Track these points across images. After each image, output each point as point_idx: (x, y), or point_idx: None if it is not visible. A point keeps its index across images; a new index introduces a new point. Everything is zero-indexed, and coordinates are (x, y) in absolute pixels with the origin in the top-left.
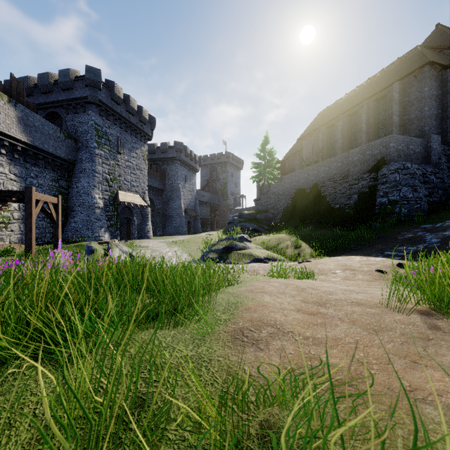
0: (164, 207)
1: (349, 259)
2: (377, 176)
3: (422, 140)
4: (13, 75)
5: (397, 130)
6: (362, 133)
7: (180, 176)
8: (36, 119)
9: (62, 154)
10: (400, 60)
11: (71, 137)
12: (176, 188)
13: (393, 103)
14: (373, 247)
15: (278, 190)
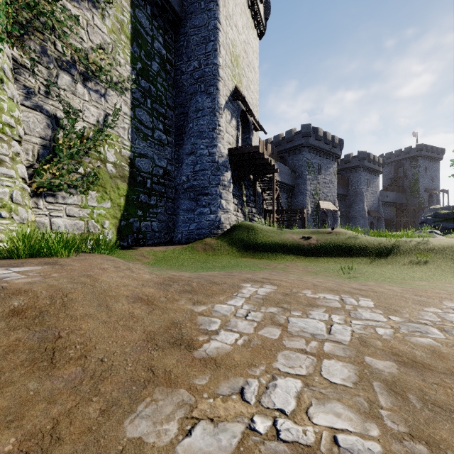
0: (347, 210)
1: None
2: None
3: None
4: (274, 147)
5: None
6: None
7: (363, 182)
8: (282, 167)
9: (290, 182)
10: None
11: (293, 171)
12: (359, 193)
13: None
14: None
15: None
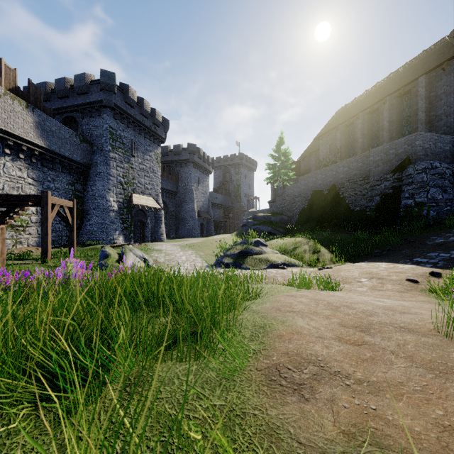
0: (177, 210)
1: (374, 265)
2: (402, 177)
3: (451, 137)
4: (30, 81)
5: (423, 127)
6: (384, 132)
7: (193, 179)
8: (52, 124)
9: (78, 158)
10: (426, 52)
11: (86, 141)
12: (189, 191)
13: (418, 99)
14: (400, 253)
15: (293, 191)
